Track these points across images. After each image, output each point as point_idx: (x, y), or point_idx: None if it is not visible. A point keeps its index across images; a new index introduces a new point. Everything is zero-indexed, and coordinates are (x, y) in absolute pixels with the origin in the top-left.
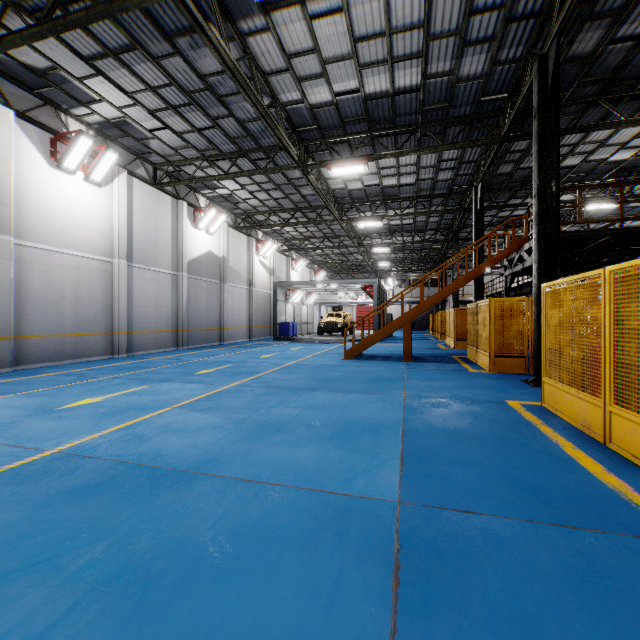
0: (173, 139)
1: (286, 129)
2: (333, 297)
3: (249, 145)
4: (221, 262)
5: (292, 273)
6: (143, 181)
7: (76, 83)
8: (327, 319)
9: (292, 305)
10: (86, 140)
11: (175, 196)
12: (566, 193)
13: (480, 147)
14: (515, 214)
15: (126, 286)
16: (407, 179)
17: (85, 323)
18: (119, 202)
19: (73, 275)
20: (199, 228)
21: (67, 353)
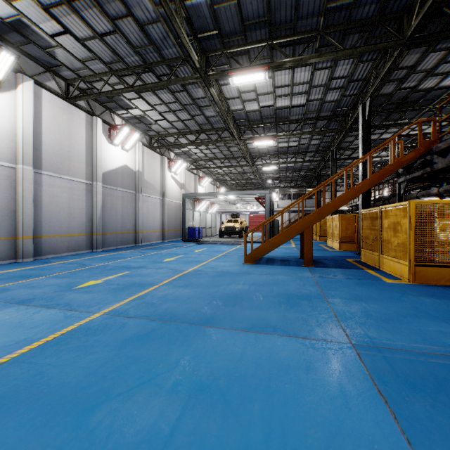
0: (77, 48)
1: (187, 36)
2: (231, 207)
3: (153, 57)
4: (136, 175)
5: (199, 188)
6: (54, 94)
7: None
8: (227, 224)
9: (198, 213)
10: None
11: (90, 113)
12: (432, 116)
13: (372, 62)
14: (382, 137)
15: (32, 192)
16: (298, 100)
17: None
18: (24, 109)
19: None
20: (114, 144)
21: None
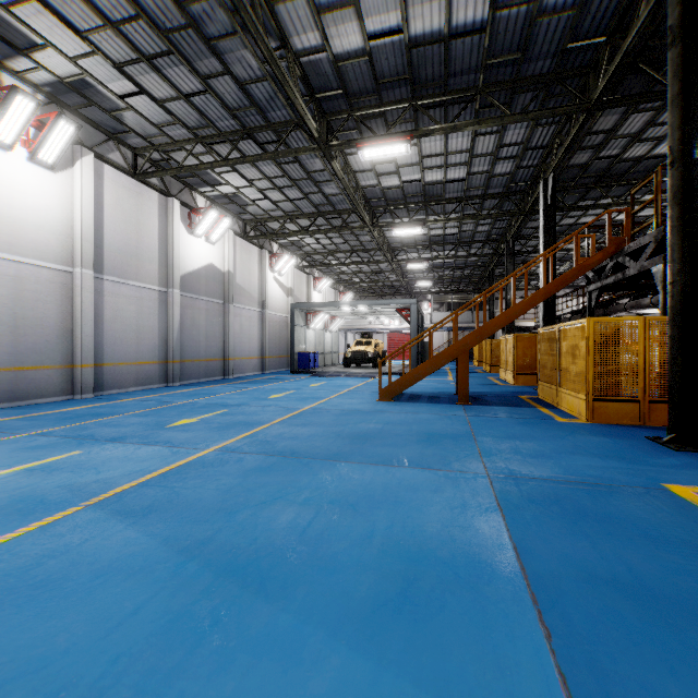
0: (154, 111)
1: (302, 95)
2: (361, 322)
3: (255, 121)
4: (225, 278)
5: (314, 294)
6: (118, 169)
7: (4, 15)
8: (355, 348)
9: (313, 331)
10: (25, 101)
11: (164, 192)
12: (649, 193)
13: (554, 125)
14: (581, 222)
15: (92, 304)
16: (456, 173)
17: (31, 353)
18: (82, 193)
19: (12, 288)
20: (196, 234)
21: (2, 394)
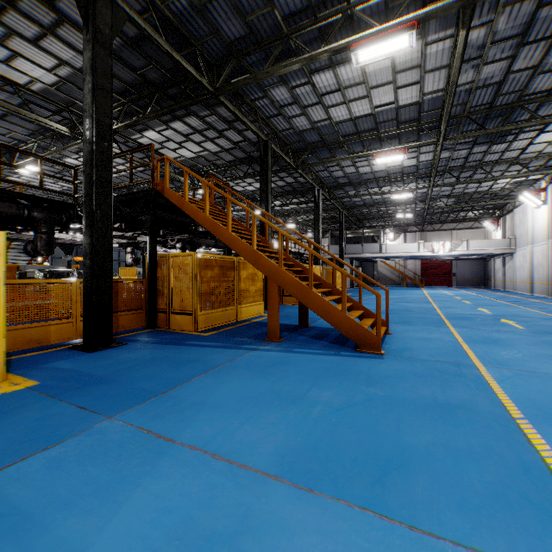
0: None
1: None
2: None
3: None
4: None
5: None
6: None
7: None
8: None
9: None
10: None
11: None
12: None
13: (166, 2)
14: None
15: None
16: None
17: None
18: None
19: None
20: None
21: None
